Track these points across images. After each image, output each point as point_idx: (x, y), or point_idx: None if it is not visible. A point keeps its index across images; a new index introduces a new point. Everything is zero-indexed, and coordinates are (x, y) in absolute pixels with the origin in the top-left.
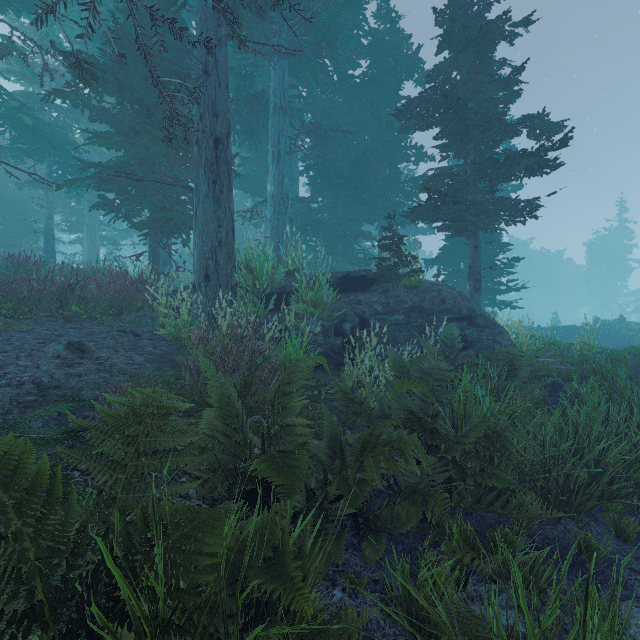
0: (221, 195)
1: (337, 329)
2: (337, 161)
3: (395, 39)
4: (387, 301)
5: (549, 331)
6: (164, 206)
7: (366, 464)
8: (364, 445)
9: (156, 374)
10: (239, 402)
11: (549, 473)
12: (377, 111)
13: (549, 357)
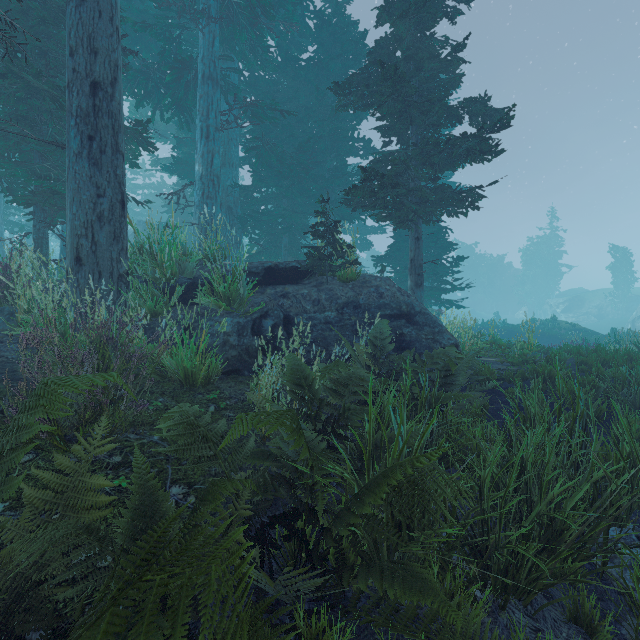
0: (102, 156)
1: (255, 328)
2: (278, 146)
3: (341, 22)
4: (318, 295)
5: (491, 330)
6: (47, 175)
7: (86, 637)
8: (156, 546)
9: None
10: None
11: (488, 535)
12: (322, 97)
13: (491, 357)
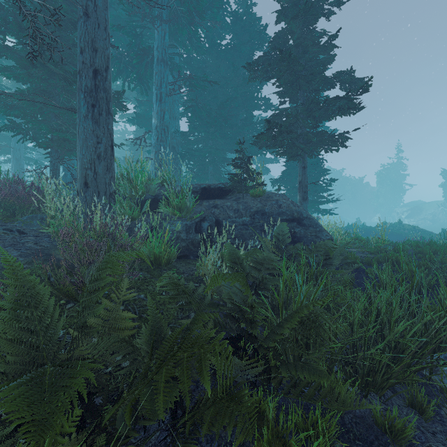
0: (100, 117)
1: (197, 228)
2: (207, 105)
3: (249, 19)
4: (238, 206)
5: (355, 230)
6: (61, 129)
7: (156, 378)
8: (173, 344)
9: (25, 267)
10: (51, 300)
11: (357, 353)
12: (237, 70)
13: (355, 248)
